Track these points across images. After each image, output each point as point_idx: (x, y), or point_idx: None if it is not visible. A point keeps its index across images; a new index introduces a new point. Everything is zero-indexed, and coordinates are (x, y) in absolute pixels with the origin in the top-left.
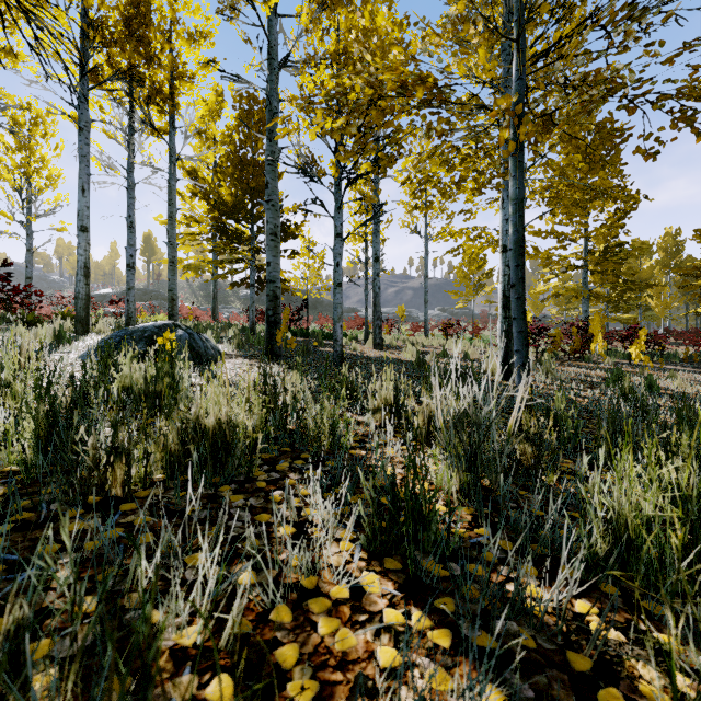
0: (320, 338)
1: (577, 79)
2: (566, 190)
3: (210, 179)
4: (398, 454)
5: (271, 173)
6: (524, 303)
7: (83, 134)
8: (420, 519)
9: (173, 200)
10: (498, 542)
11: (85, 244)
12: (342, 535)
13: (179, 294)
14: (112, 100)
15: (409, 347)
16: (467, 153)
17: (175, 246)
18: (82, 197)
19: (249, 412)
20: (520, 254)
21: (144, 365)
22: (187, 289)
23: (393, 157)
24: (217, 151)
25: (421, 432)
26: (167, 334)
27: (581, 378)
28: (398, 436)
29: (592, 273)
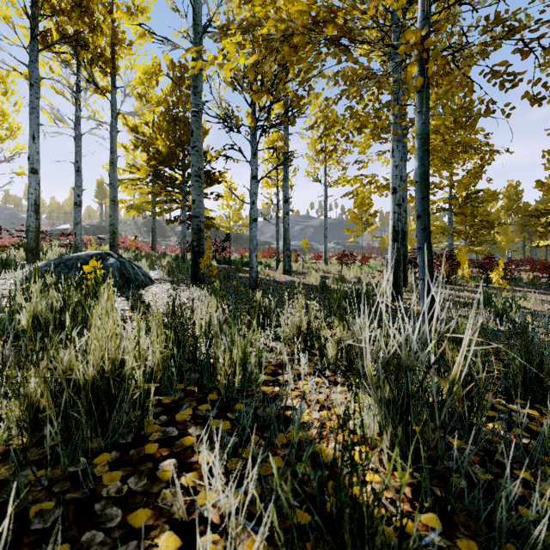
0: (239, 266)
1: (478, 21)
2: (442, 144)
3: (148, 133)
4: (313, 390)
5: (195, 123)
6: (429, 234)
7: (34, 89)
8: (360, 535)
9: (114, 149)
10: (459, 544)
11: (36, 184)
12: (247, 549)
13: (126, 229)
14: (60, 61)
15: (313, 273)
16: (369, 99)
17: (116, 188)
18: (33, 144)
19: (139, 357)
20: (426, 186)
21: (55, 293)
22: (133, 226)
23: (303, 98)
24: (155, 112)
25: (333, 361)
26: (92, 262)
27: (454, 299)
28: (310, 365)
29: (455, 214)
